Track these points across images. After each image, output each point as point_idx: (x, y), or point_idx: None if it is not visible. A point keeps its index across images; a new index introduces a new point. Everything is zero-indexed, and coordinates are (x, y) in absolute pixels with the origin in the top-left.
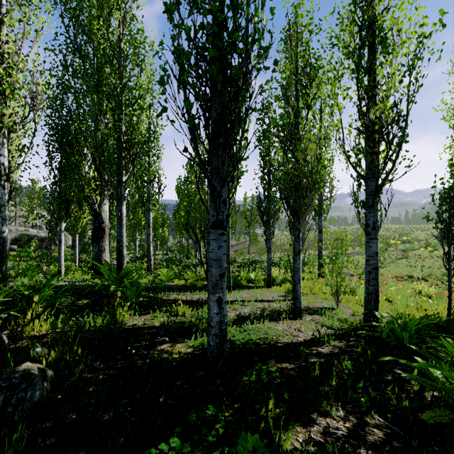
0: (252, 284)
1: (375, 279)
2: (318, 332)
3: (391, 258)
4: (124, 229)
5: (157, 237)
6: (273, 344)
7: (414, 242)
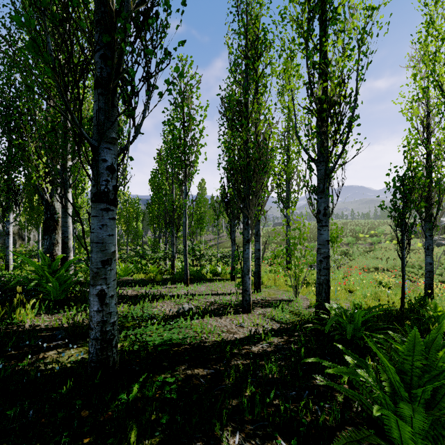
0: (218, 277)
1: (326, 268)
2: (262, 327)
3: (360, 251)
4: (70, 219)
5: (129, 232)
6: (193, 345)
7: (381, 235)
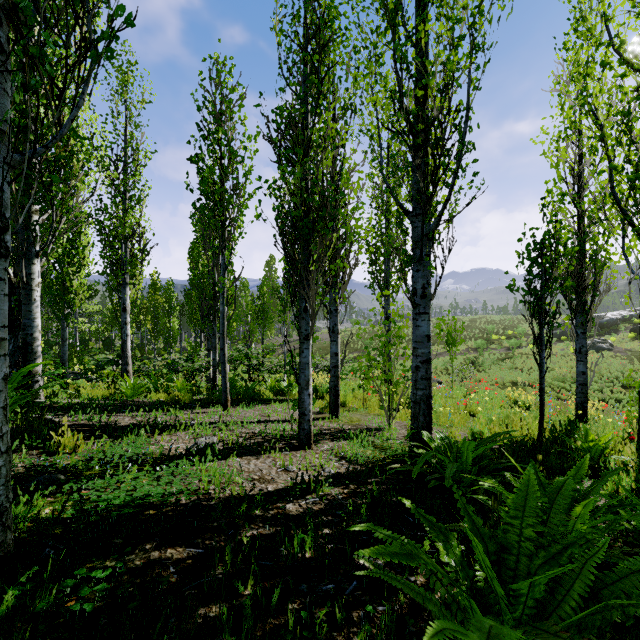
0: (282, 396)
1: (426, 378)
2: (321, 470)
3: (493, 359)
4: (36, 306)
5: (158, 332)
6: (179, 505)
7: (522, 337)
